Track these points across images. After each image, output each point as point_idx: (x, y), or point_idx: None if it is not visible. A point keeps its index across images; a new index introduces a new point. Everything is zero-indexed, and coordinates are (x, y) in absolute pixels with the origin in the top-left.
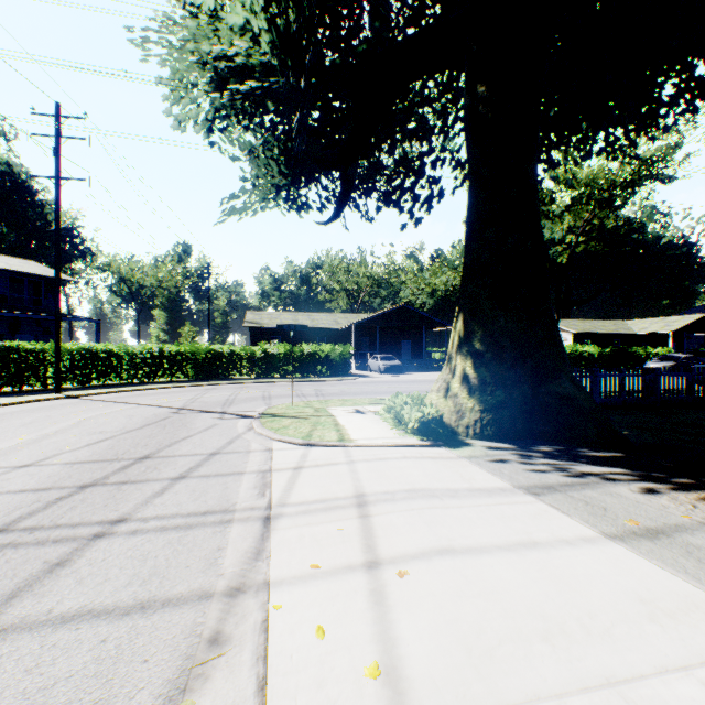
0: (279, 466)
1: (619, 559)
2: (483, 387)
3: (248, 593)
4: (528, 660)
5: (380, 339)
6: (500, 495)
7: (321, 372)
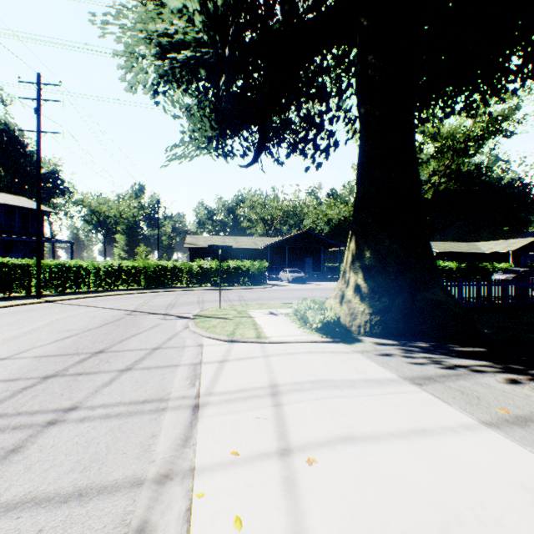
0: (207, 359)
1: (498, 445)
2: (371, 294)
3: (175, 480)
4: None
5: (288, 257)
6: (390, 385)
7: (243, 282)
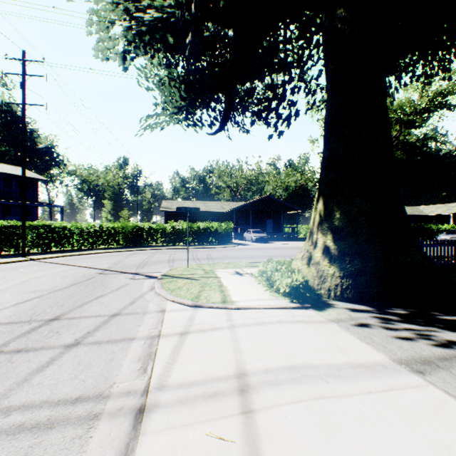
0: (167, 331)
1: None
2: (342, 257)
3: None
4: None
5: (252, 219)
6: (385, 374)
7: (211, 242)
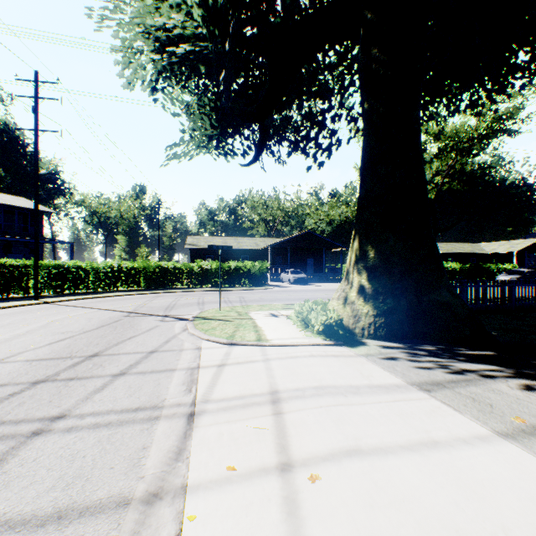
0: (205, 363)
1: (516, 459)
2: (375, 296)
3: (165, 499)
4: None
5: (290, 258)
6: (396, 391)
7: (244, 283)
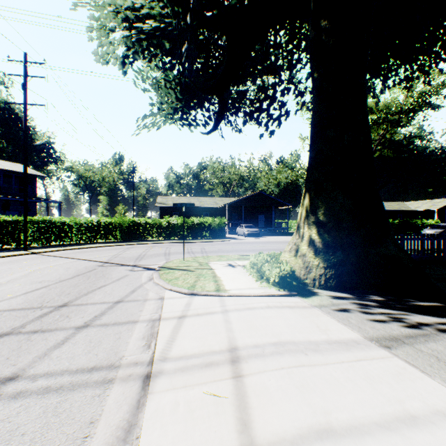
0: (167, 315)
1: None
2: (326, 249)
3: None
4: None
5: (244, 214)
6: (357, 348)
7: (205, 236)
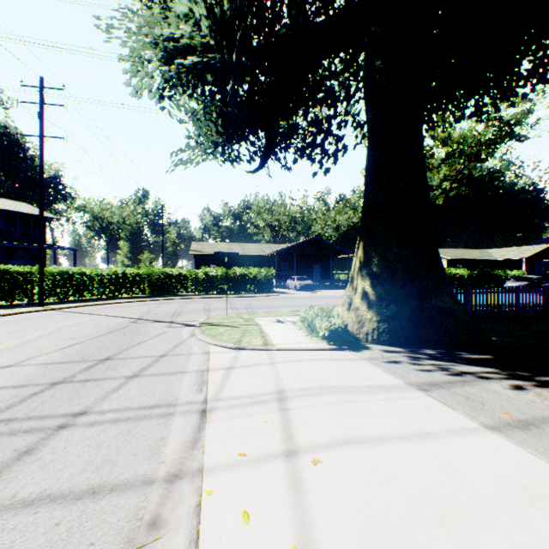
0: (214, 366)
1: (499, 447)
2: (379, 302)
3: (184, 479)
4: (428, 544)
5: (296, 264)
6: (395, 391)
7: (250, 290)
